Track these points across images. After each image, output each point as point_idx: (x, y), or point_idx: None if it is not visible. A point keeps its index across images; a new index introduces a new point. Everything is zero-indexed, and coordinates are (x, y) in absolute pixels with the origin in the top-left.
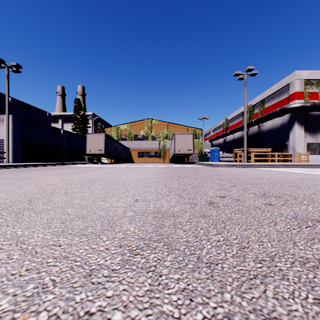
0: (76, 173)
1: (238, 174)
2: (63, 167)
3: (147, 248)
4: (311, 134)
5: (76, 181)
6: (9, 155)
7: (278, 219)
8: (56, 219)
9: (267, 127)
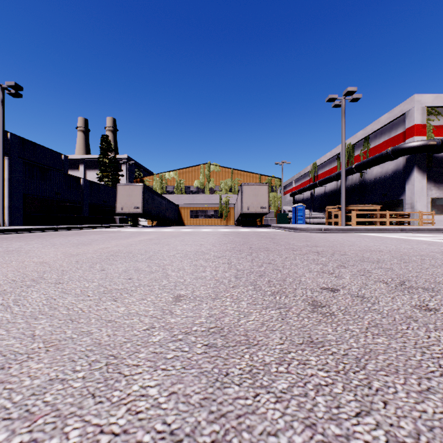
0: (94, 242)
1: (339, 243)
2: (81, 233)
3: None
4: (437, 185)
5: (87, 257)
6: (5, 214)
7: None
8: None
9: (374, 175)
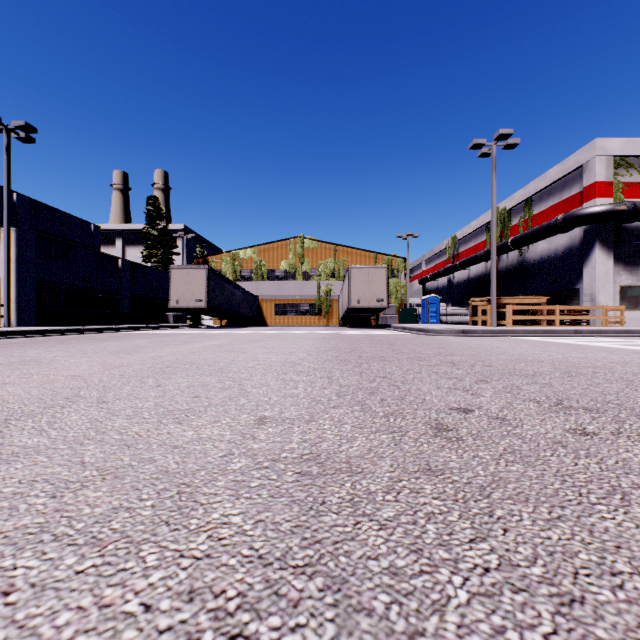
0: (141, 350)
1: (484, 351)
2: (120, 336)
3: (273, 603)
4: (628, 268)
5: (134, 369)
6: (11, 310)
7: (625, 483)
8: (42, 483)
9: (538, 254)
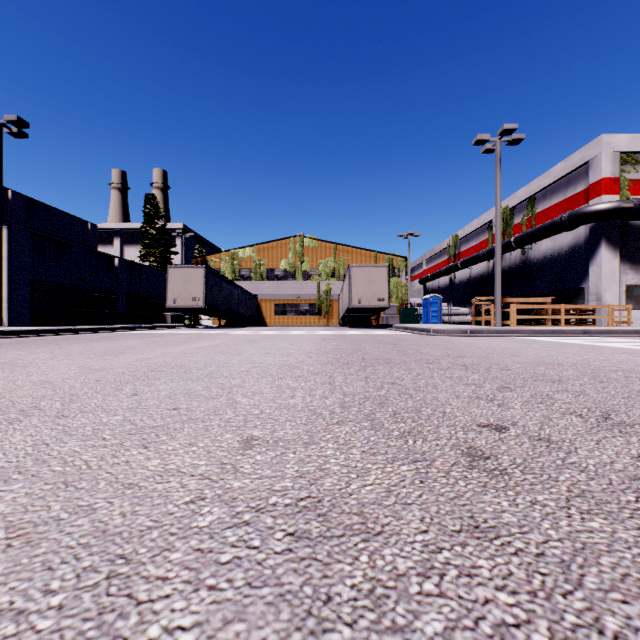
0: (130, 351)
1: (495, 352)
2: (113, 336)
3: None
4: (634, 267)
5: (115, 373)
6: (3, 310)
7: None
8: None
9: (542, 253)
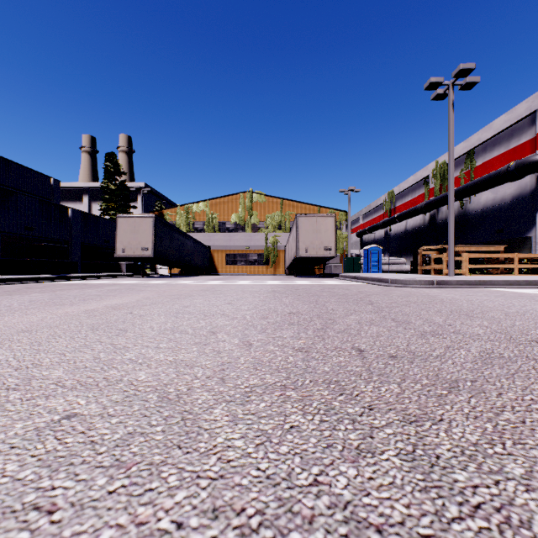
0: None
1: None
2: (30, 288)
3: None
4: None
5: None
6: None
7: None
8: None
9: (482, 204)
